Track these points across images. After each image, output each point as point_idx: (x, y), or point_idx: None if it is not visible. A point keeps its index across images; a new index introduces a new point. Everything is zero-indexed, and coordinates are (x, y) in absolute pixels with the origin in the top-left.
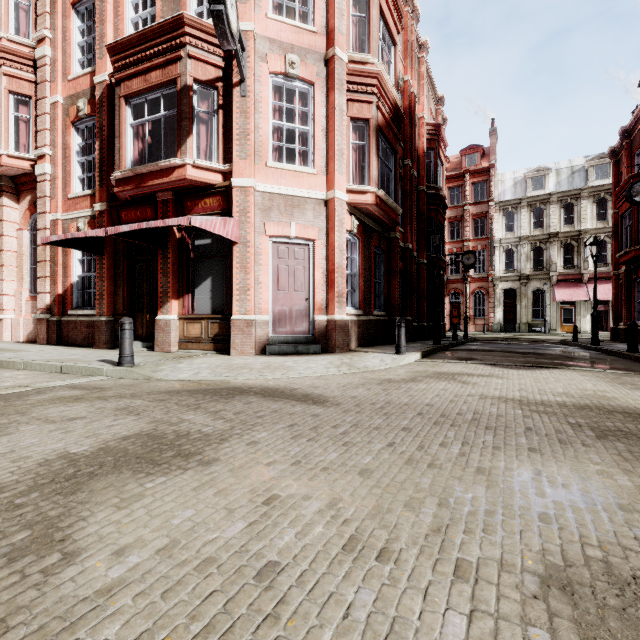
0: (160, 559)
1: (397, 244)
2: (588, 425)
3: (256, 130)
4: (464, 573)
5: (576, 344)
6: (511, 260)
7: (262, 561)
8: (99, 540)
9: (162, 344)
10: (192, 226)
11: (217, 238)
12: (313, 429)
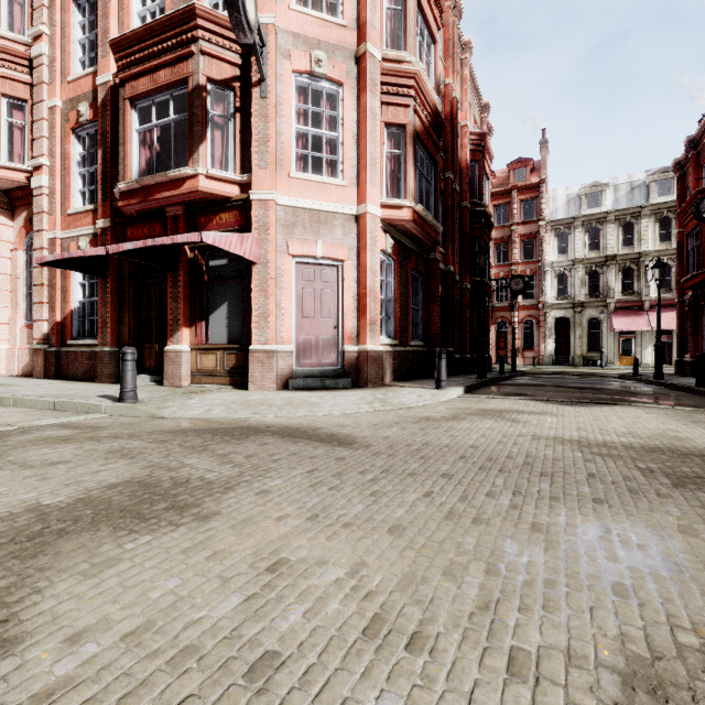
0: (125, 648)
1: (437, 266)
2: (661, 471)
3: (278, 136)
4: (521, 669)
5: (637, 378)
6: (564, 286)
7: (257, 651)
8: (52, 621)
9: (172, 378)
10: (206, 245)
11: (234, 258)
12: (336, 475)
